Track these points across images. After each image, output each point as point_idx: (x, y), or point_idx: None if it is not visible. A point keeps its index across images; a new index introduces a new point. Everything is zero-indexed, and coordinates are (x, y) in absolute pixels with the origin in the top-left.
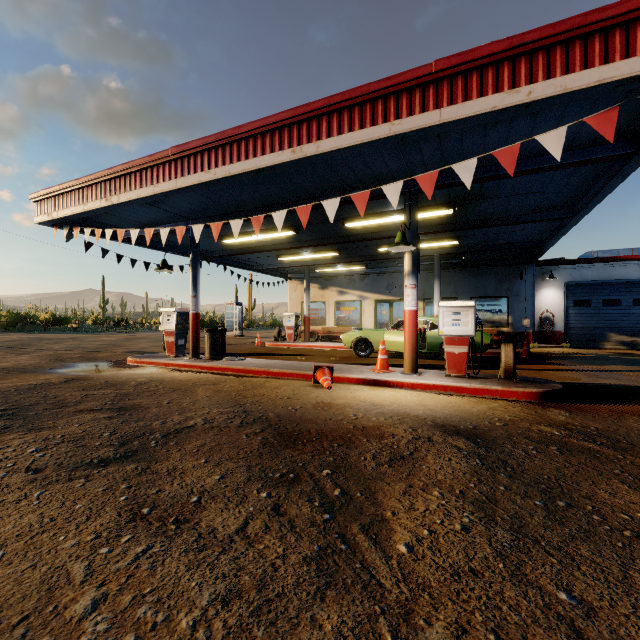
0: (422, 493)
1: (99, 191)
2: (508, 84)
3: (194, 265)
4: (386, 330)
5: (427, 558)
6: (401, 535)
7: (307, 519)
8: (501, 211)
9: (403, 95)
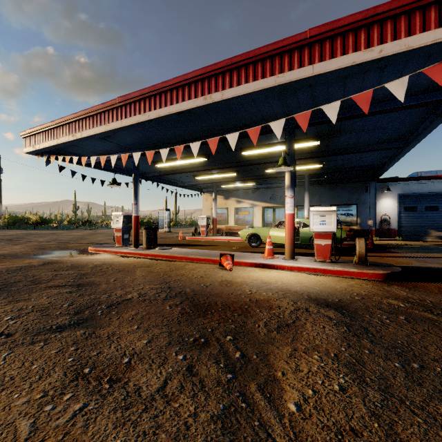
0: (304, 356)
1: (68, 129)
2: (364, 45)
3: (135, 182)
4: (271, 228)
5: (313, 417)
6: (290, 394)
7: (214, 379)
8: (354, 142)
9: (285, 55)
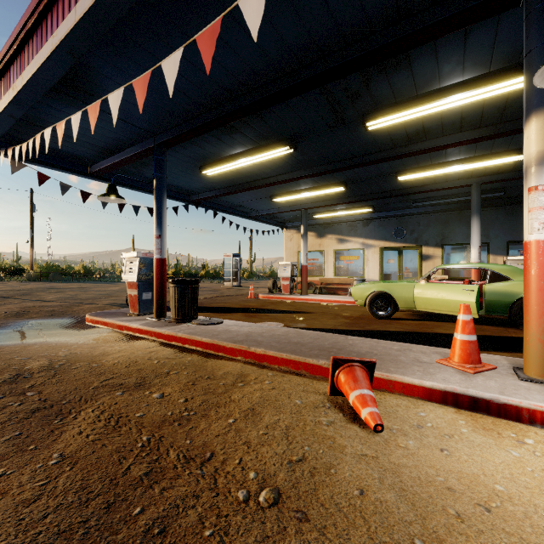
0: None
1: (8, 80)
2: None
3: (158, 195)
4: (417, 282)
5: None
6: None
7: None
8: None
9: None
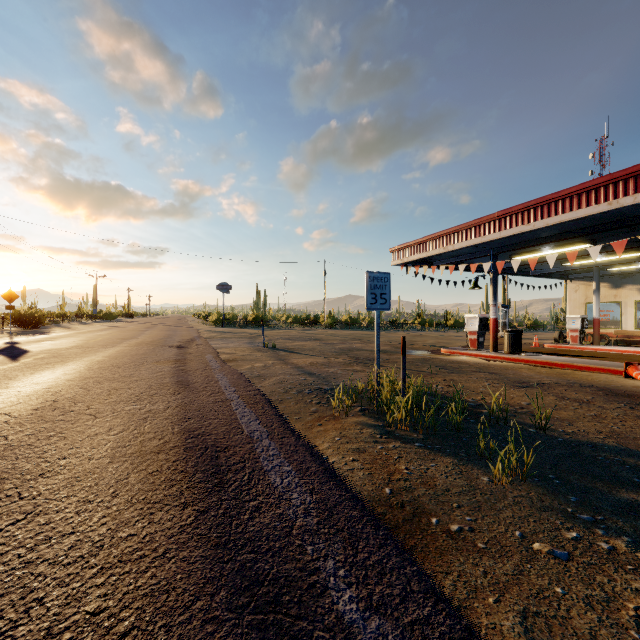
0: None
1: (438, 243)
2: None
3: (494, 282)
4: None
5: None
6: None
7: None
8: None
9: None
